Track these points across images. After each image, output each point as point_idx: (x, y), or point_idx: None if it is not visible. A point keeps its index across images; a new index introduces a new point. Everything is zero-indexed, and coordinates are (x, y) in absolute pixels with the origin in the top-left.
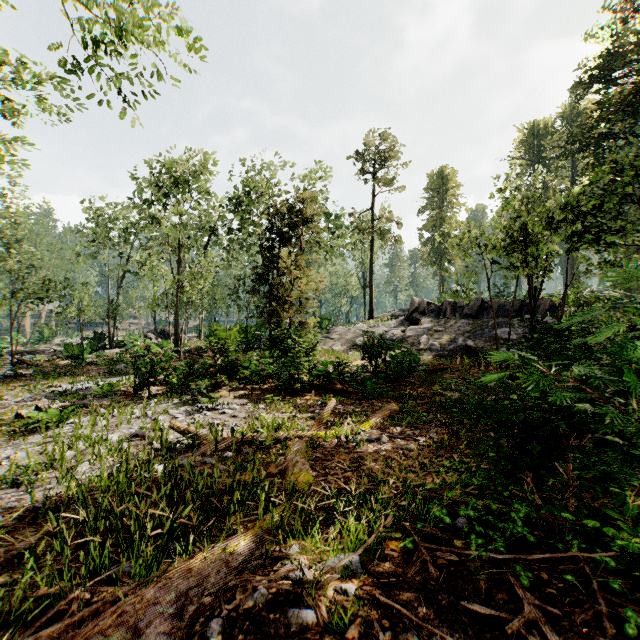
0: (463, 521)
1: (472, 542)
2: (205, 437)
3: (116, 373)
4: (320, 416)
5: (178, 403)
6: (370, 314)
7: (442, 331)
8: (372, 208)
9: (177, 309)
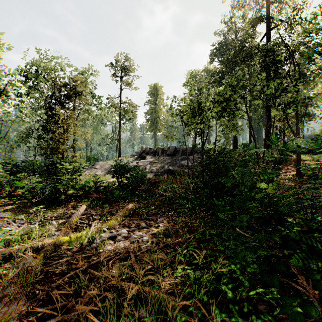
0: None
1: None
2: None
3: None
4: (69, 221)
5: None
6: (119, 155)
7: (157, 162)
8: (120, 96)
9: None
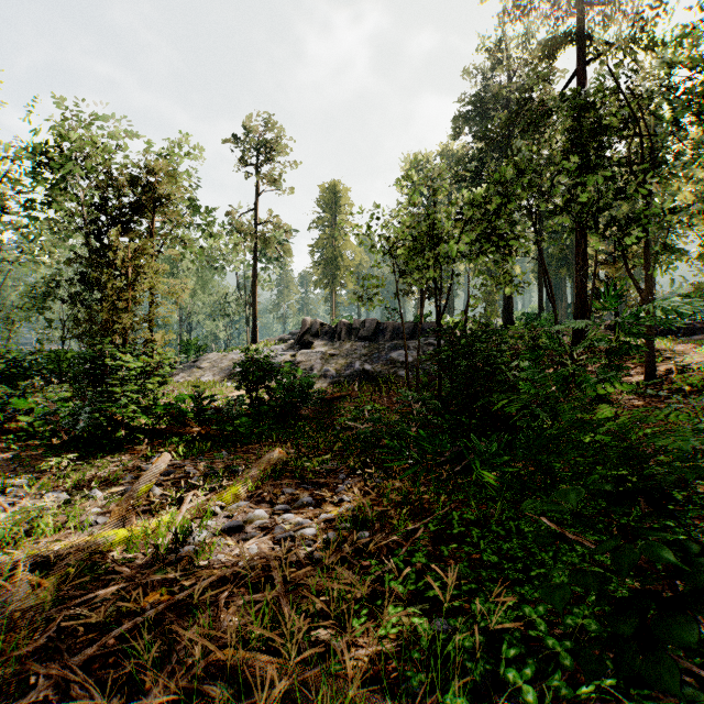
0: None
1: None
2: None
3: None
4: (131, 492)
5: None
6: (253, 338)
7: (337, 355)
8: (256, 209)
9: None
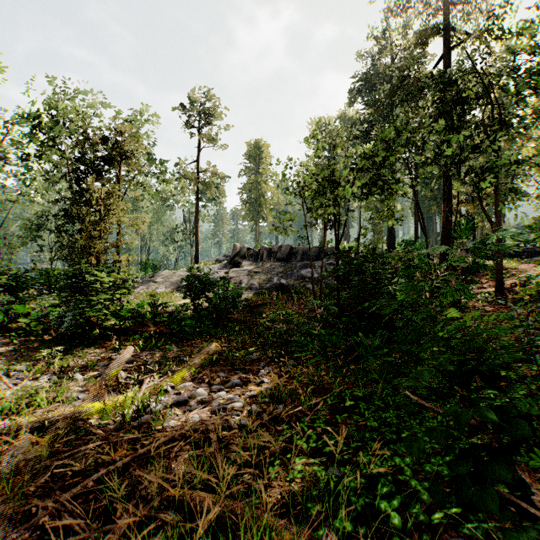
0: None
1: None
2: None
3: None
4: (104, 375)
5: None
6: (196, 259)
7: (260, 272)
8: (198, 161)
9: None
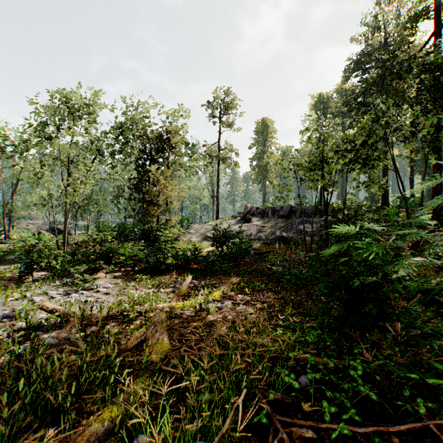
0: (305, 379)
1: (325, 411)
2: (74, 314)
3: (6, 262)
4: (179, 290)
5: (58, 285)
6: (217, 216)
7: (266, 227)
8: (218, 141)
9: (66, 210)
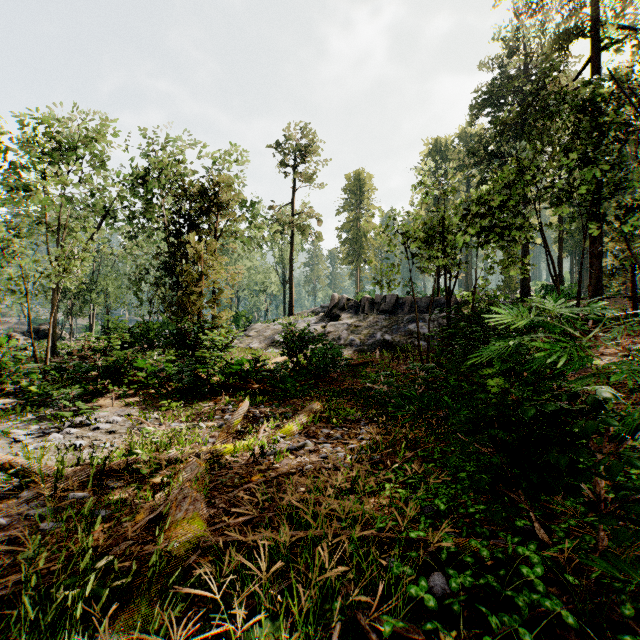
0: (441, 581)
1: None
2: (45, 471)
3: None
4: (228, 424)
5: (32, 419)
6: (290, 311)
7: (361, 326)
8: (292, 202)
9: (53, 301)
